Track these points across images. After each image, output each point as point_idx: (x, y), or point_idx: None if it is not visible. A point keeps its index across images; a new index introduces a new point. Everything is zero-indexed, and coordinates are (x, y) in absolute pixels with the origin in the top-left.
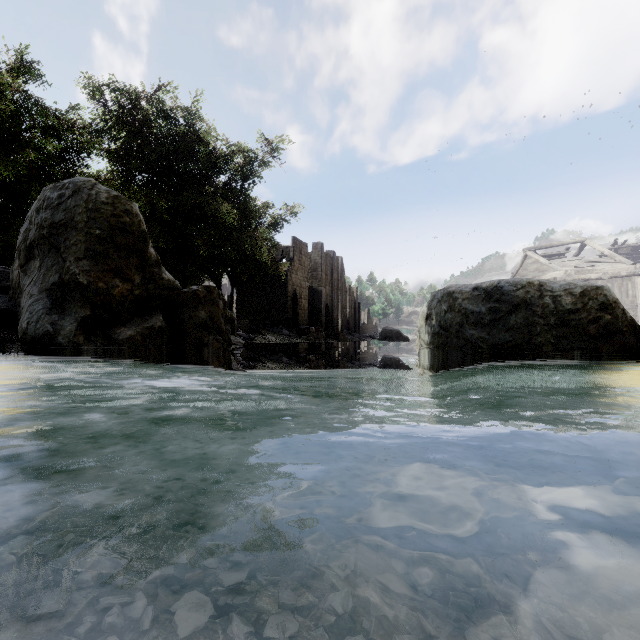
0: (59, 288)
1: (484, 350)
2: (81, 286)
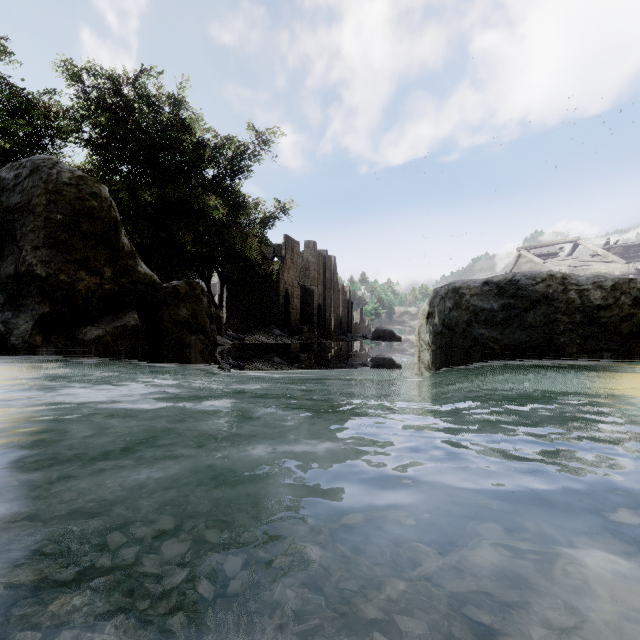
0: (15, 281)
1: (496, 351)
2: (39, 279)
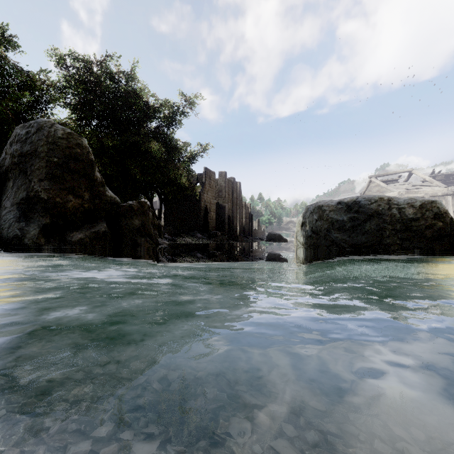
0: (26, 202)
1: (345, 249)
2: (42, 200)
